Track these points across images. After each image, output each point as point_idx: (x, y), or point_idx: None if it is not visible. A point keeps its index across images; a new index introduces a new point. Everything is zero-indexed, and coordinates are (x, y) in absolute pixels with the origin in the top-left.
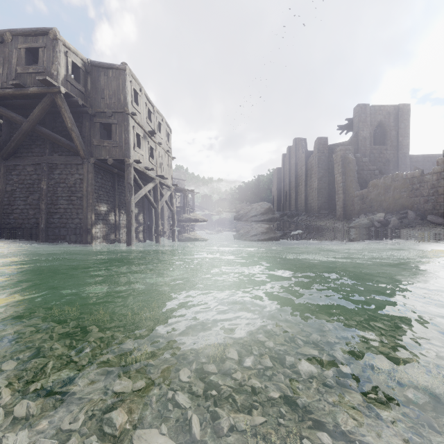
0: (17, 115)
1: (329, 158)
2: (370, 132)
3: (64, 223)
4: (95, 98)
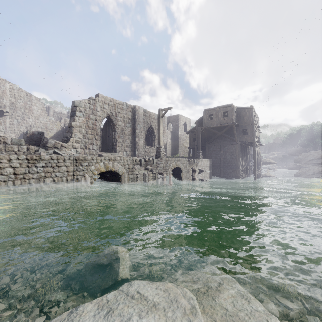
0: (217, 131)
1: None
2: None
3: (229, 165)
4: (240, 120)
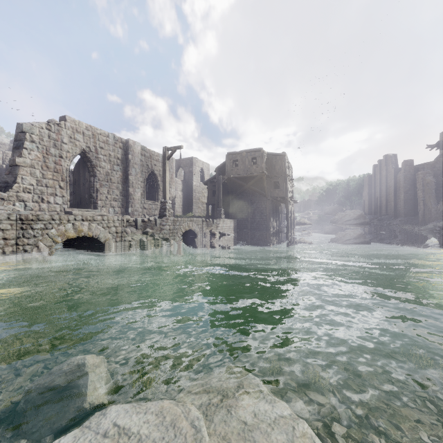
0: (243, 182)
1: (414, 176)
2: None
3: (258, 227)
4: (271, 170)
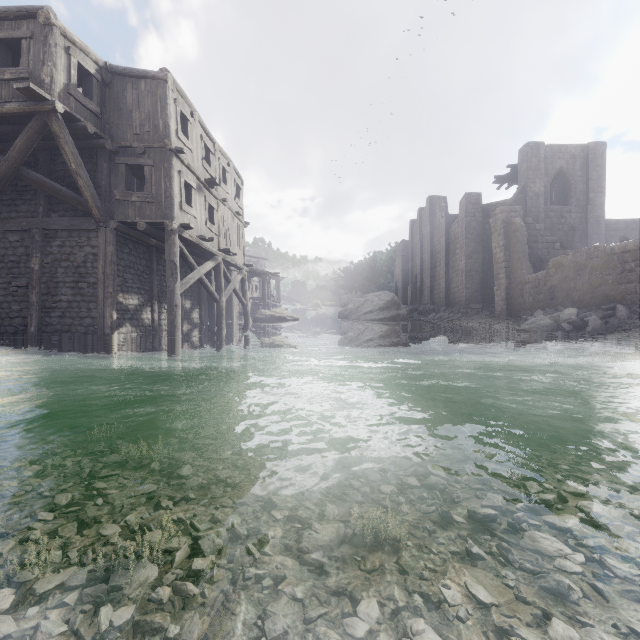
0: None
1: (482, 225)
2: (545, 186)
3: (67, 325)
4: (118, 125)
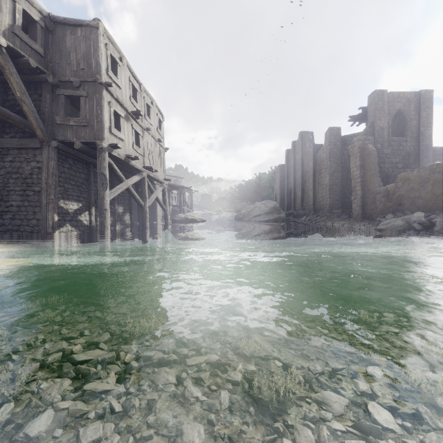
0: None
1: (341, 151)
2: (388, 122)
3: (17, 225)
4: (58, 64)
